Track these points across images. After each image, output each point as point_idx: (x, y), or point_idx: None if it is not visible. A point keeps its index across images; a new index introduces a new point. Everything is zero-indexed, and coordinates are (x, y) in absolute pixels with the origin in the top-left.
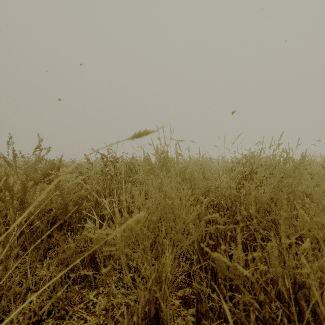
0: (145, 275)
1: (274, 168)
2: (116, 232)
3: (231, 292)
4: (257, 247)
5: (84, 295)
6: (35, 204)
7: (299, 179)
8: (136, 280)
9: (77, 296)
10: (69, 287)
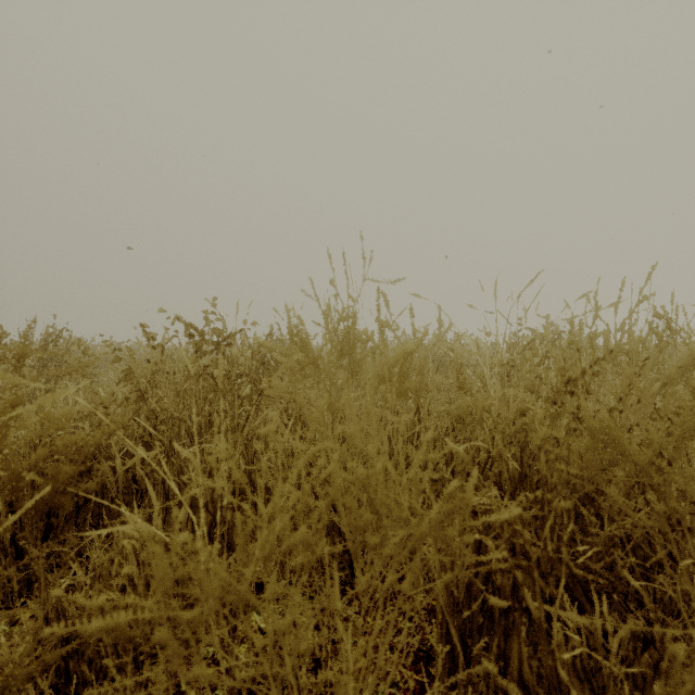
0: (287, 682)
1: (646, 361)
2: None
3: None
4: (693, 661)
5: None
6: None
7: None
8: (261, 692)
9: None
10: None
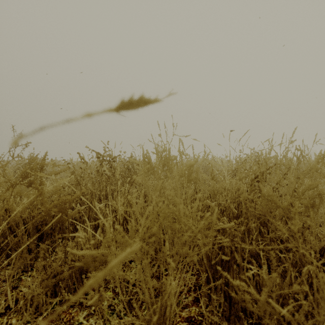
0: None
1: (289, 168)
2: (87, 286)
3: (252, 323)
4: (288, 269)
5: (72, 317)
6: (21, 208)
7: (314, 179)
8: (133, 298)
9: (64, 317)
10: (56, 305)
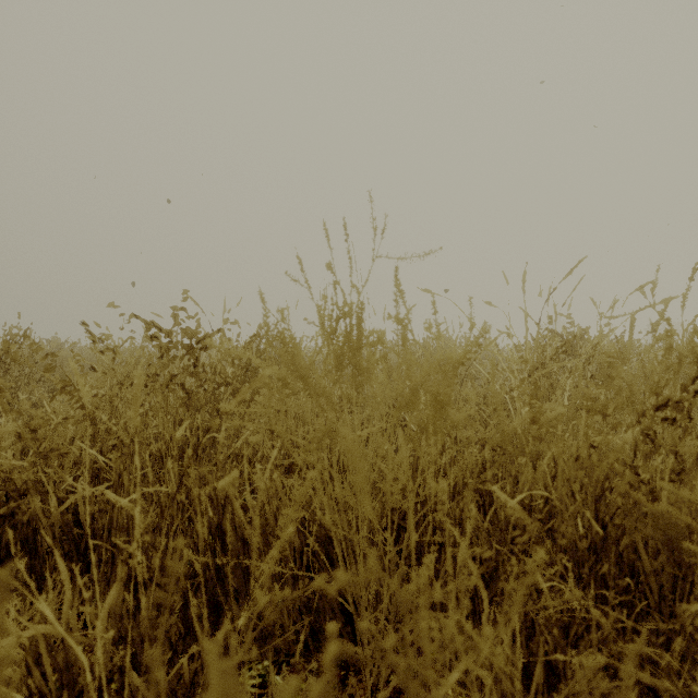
0: None
1: None
2: None
3: None
4: None
5: None
6: None
7: None
8: None
9: None
10: None
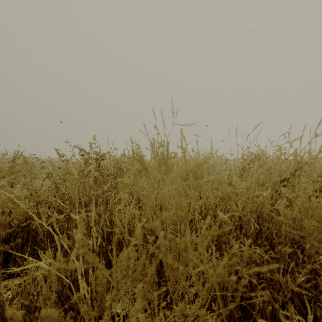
0: None
1: None
2: None
3: None
4: None
5: None
6: None
7: None
8: None
9: None
10: None
